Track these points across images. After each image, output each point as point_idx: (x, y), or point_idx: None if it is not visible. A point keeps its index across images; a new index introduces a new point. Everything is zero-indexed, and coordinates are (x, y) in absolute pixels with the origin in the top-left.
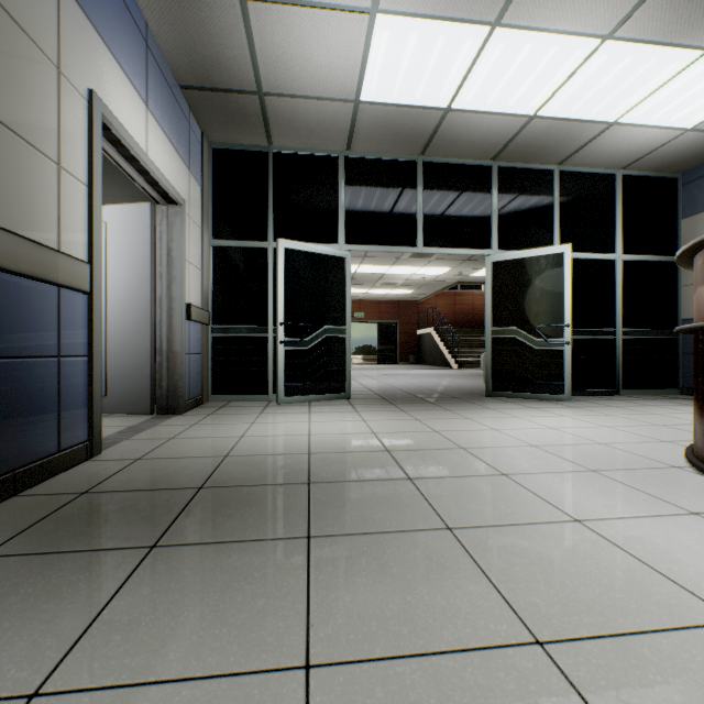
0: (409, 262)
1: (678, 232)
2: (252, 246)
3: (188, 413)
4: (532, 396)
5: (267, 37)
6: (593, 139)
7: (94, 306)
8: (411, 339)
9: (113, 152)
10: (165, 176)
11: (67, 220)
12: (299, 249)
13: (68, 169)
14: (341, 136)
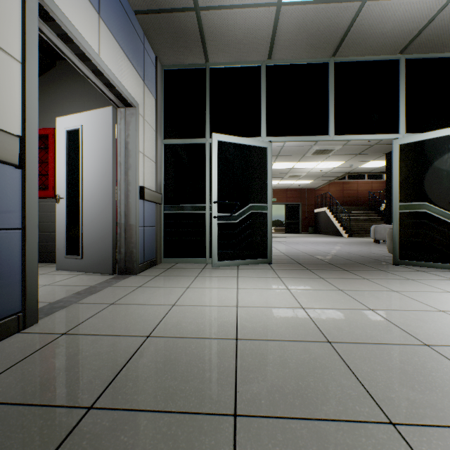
0: (311, 158)
1: None
2: (193, 143)
3: (141, 273)
4: (445, 266)
5: None
6: None
7: (26, 180)
8: (310, 215)
9: (66, 49)
10: (119, 80)
11: None
12: (229, 141)
13: None
14: (264, 46)
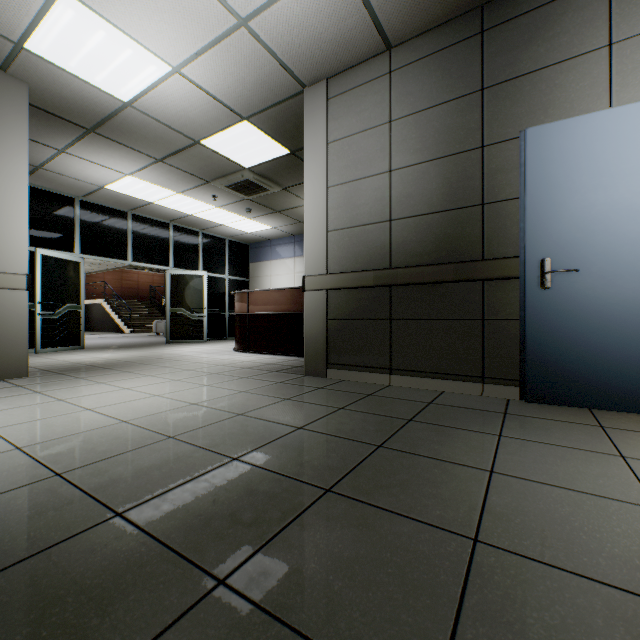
0: None
1: (250, 268)
2: None
3: None
4: (191, 341)
5: (65, 160)
6: (216, 226)
7: None
8: None
9: None
10: None
11: None
12: (52, 255)
13: None
14: (83, 192)
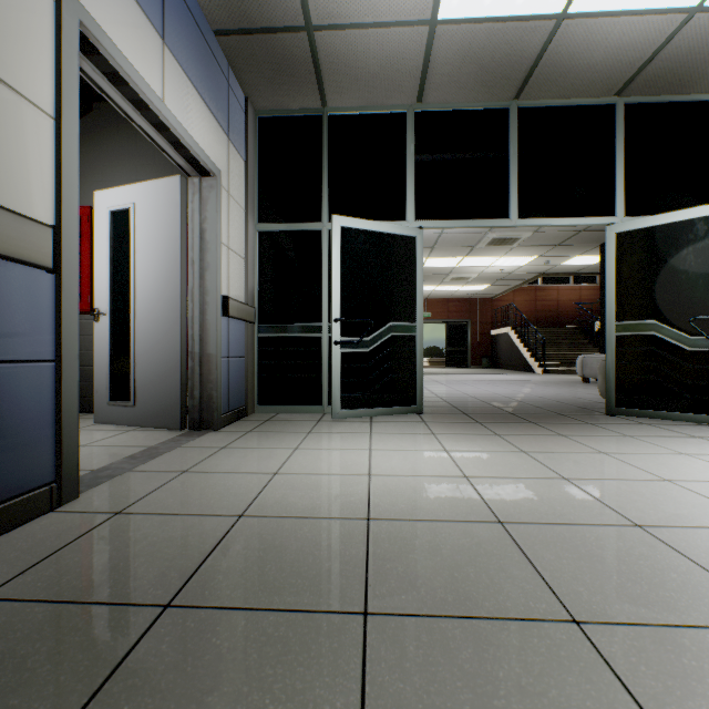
0: (486, 251)
1: None
2: (303, 229)
3: (225, 428)
4: (683, 417)
5: None
6: None
7: (63, 289)
8: (484, 340)
9: (115, 94)
10: (192, 137)
11: (13, 160)
12: (358, 227)
13: (15, 86)
14: (410, 82)
